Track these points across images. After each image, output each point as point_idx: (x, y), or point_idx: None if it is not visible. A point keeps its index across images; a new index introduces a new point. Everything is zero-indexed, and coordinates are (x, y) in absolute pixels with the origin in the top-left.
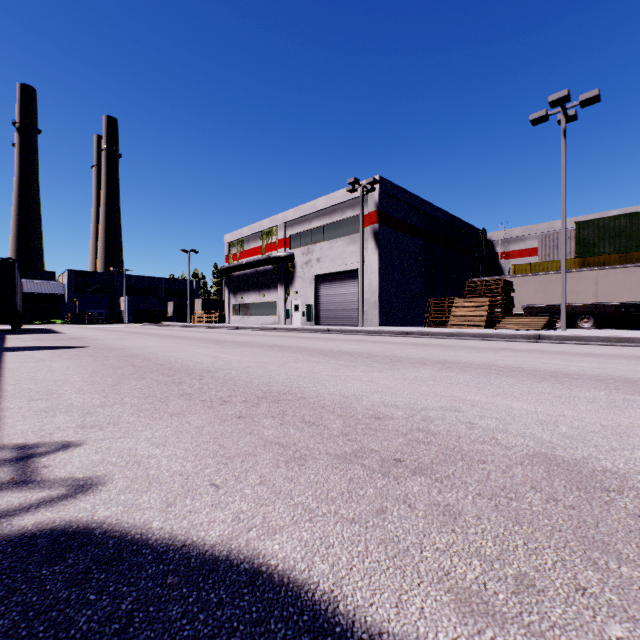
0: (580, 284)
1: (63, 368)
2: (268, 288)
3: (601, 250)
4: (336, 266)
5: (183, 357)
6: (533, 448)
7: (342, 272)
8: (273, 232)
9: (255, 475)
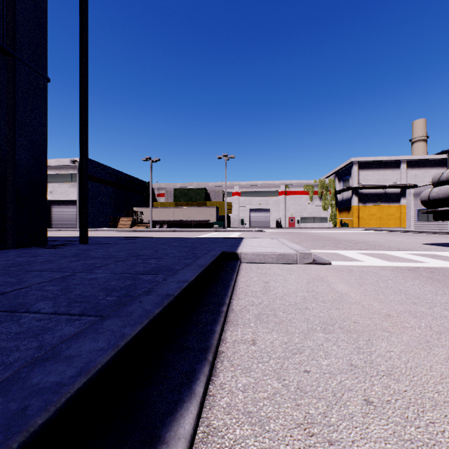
0: (170, 212)
1: None
2: None
3: (181, 200)
4: (63, 197)
5: None
6: None
7: (67, 200)
8: None
9: None
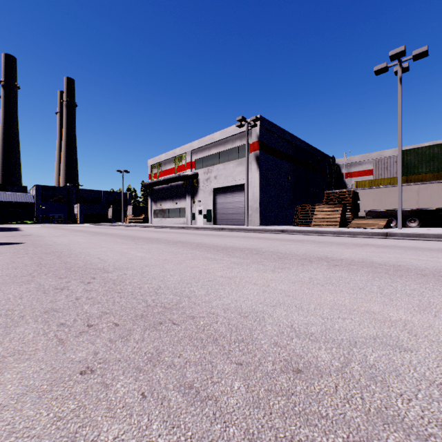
0: (406, 195)
1: None
2: (179, 198)
3: (420, 170)
4: (228, 182)
5: (94, 254)
6: None
7: (233, 186)
8: (183, 157)
9: None
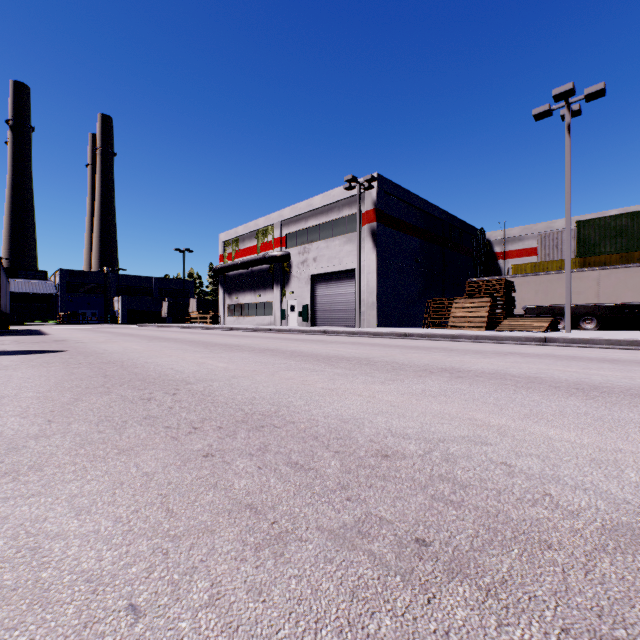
0: (582, 284)
1: (22, 379)
2: (264, 288)
3: (602, 250)
4: (333, 266)
5: (164, 364)
6: (608, 514)
7: (339, 272)
8: (269, 231)
9: (204, 581)
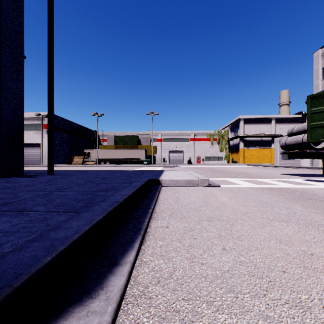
0: (111, 153)
1: None
2: None
3: (119, 144)
4: (30, 141)
5: None
6: None
7: (33, 144)
8: None
9: None
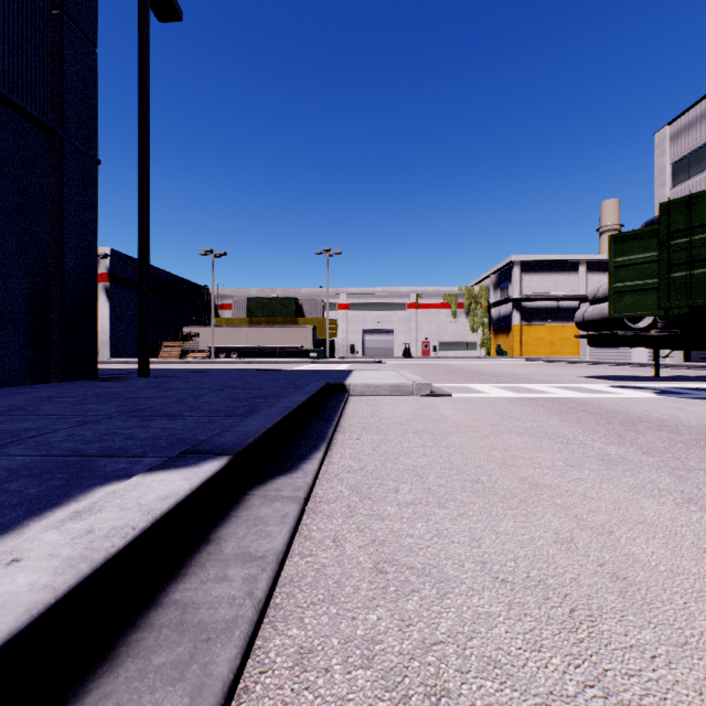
0: (241, 334)
1: None
2: None
3: (258, 315)
4: None
5: None
6: None
7: None
8: None
9: None
